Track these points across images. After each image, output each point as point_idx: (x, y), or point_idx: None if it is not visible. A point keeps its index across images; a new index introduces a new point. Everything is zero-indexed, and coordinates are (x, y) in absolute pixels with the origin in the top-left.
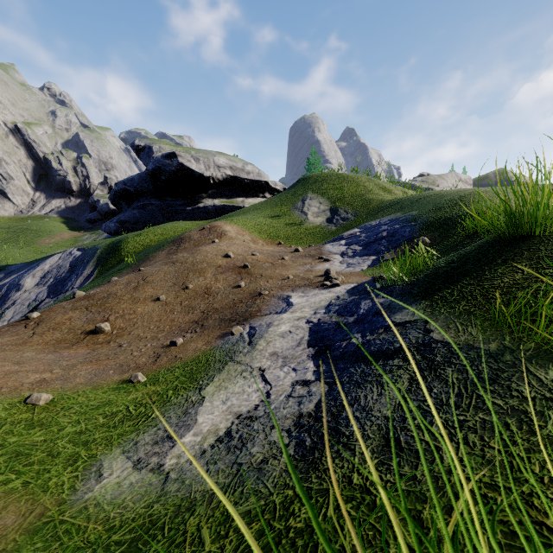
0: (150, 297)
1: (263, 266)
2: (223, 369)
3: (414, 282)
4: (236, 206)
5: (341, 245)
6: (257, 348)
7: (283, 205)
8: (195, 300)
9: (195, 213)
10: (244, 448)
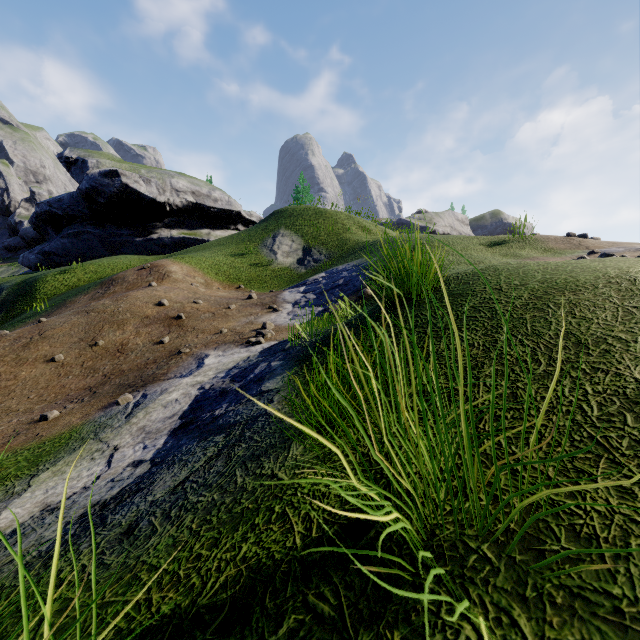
0: (43, 357)
1: (201, 317)
2: (78, 449)
3: (311, 343)
4: (199, 239)
5: (299, 293)
6: (130, 421)
7: (251, 241)
8: (102, 360)
9: (147, 246)
10: (13, 546)
